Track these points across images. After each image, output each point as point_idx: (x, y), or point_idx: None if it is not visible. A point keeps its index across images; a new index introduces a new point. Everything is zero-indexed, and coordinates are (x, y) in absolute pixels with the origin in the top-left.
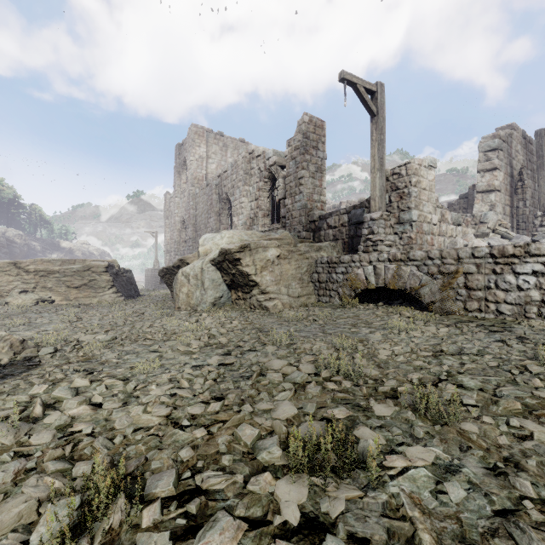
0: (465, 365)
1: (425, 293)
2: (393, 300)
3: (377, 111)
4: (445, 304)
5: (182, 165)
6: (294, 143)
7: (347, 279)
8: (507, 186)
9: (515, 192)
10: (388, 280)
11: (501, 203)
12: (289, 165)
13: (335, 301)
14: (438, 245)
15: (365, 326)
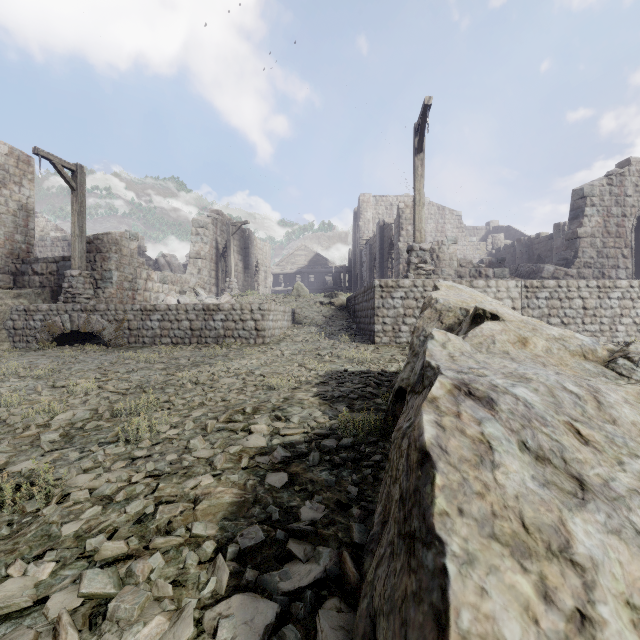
0: (85, 364)
1: (106, 334)
2: (94, 342)
3: (77, 188)
4: (118, 340)
5: None
6: None
7: (45, 326)
8: (213, 256)
9: (220, 261)
10: (81, 326)
11: (208, 269)
12: None
13: (34, 346)
14: (144, 299)
15: (46, 358)
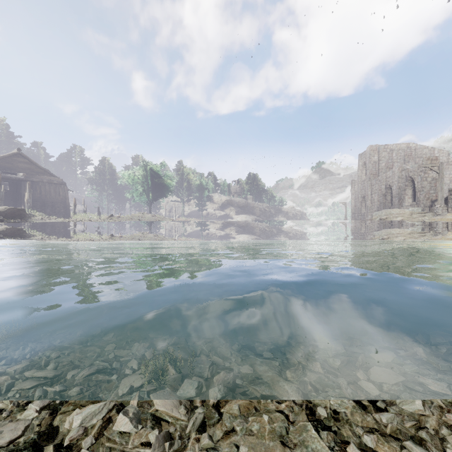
0: None
1: None
2: None
3: (439, 172)
4: None
5: (363, 166)
6: (420, 169)
7: None
8: None
9: None
10: None
11: None
12: (417, 178)
13: None
14: None
15: None
